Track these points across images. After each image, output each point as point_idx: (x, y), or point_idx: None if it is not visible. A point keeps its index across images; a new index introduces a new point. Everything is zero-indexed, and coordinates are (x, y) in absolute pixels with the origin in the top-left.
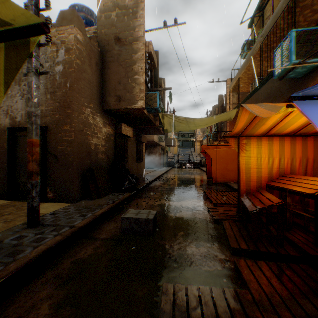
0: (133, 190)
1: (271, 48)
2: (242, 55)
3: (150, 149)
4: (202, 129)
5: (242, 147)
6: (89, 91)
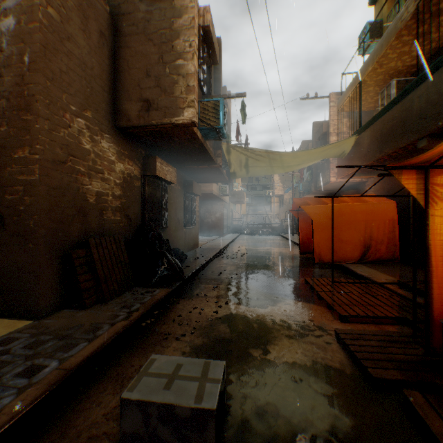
0: (175, 280)
1: (434, 13)
2: (361, 48)
3: (206, 206)
4: (282, 179)
5: (434, 193)
6: (82, 84)
